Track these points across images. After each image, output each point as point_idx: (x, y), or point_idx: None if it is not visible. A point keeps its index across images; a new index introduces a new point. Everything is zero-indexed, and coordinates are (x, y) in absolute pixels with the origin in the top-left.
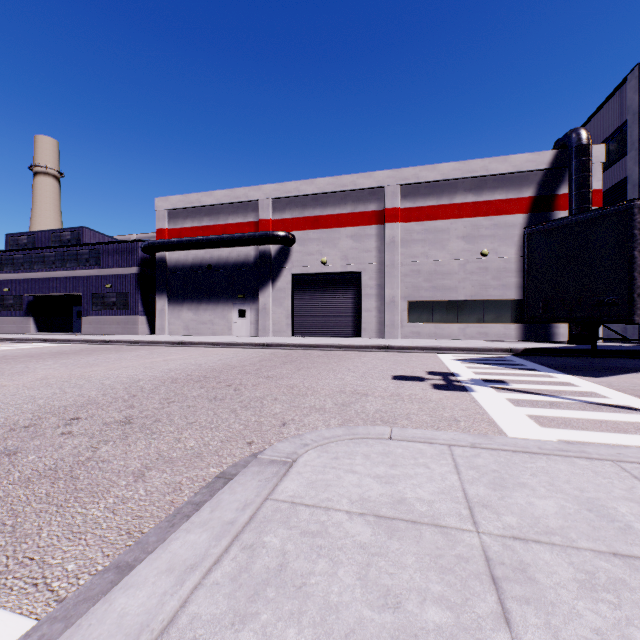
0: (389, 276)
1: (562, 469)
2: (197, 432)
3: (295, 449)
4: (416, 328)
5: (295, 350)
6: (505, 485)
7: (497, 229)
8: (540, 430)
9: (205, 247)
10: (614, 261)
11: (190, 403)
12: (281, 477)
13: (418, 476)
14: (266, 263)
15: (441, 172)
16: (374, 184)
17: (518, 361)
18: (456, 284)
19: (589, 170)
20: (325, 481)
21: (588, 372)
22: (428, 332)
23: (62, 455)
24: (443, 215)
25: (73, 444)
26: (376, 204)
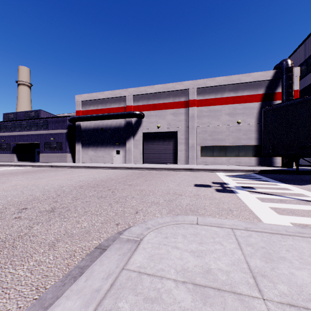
0: (191, 133)
1: (304, 246)
2: (89, 217)
3: (142, 231)
4: (204, 159)
5: (144, 170)
6: (272, 258)
7: (245, 110)
8: (278, 216)
9: (100, 119)
10: (310, 124)
11: (87, 199)
12: (133, 252)
13: (217, 251)
14: (130, 127)
15: (217, 81)
16: (183, 88)
17: (258, 176)
18: (224, 137)
19: (292, 80)
20: (160, 255)
21: (295, 182)
22: (210, 161)
23: (11, 231)
24: (218, 103)
25: (19, 224)
26: (184, 97)
